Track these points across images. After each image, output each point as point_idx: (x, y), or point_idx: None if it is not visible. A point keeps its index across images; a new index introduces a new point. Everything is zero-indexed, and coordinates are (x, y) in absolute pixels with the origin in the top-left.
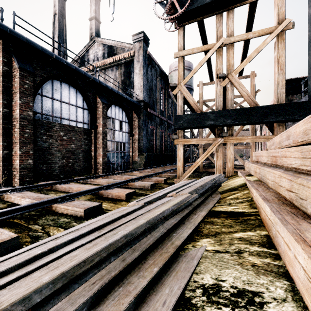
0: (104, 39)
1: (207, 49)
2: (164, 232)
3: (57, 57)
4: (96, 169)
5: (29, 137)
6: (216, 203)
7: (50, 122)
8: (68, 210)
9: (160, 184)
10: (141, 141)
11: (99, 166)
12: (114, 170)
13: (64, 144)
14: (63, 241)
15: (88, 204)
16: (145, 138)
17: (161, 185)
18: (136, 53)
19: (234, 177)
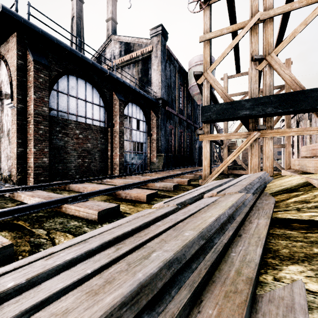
0: (121, 36)
1: (239, 28)
2: (219, 251)
3: (72, 50)
4: (113, 170)
5: (44, 134)
6: (275, 208)
7: (66, 119)
8: (79, 212)
9: (183, 185)
10: (159, 141)
11: (116, 167)
12: (132, 172)
13: (80, 142)
14: (56, 263)
15: (103, 206)
16: (163, 138)
17: (185, 186)
18: (154, 48)
19: (279, 177)
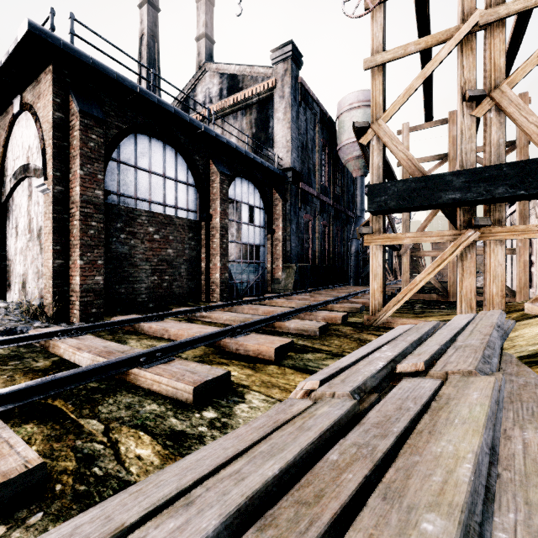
0: (222, 64)
1: (439, 42)
2: None
3: (143, 91)
4: (209, 294)
5: (97, 236)
6: None
7: (132, 209)
8: (160, 385)
9: (334, 325)
10: (288, 242)
11: (215, 288)
12: (241, 296)
13: (155, 247)
14: None
15: (201, 373)
16: (295, 236)
17: (338, 328)
18: (279, 83)
19: (524, 318)
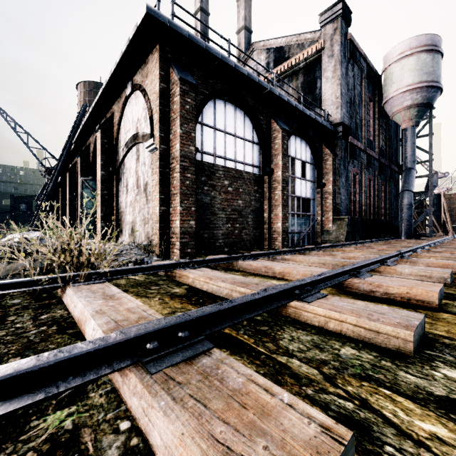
0: (269, 40)
1: None
2: None
3: (224, 58)
4: (271, 242)
5: (191, 186)
6: None
7: (212, 165)
8: (342, 323)
9: None
10: (337, 195)
11: (277, 237)
12: (295, 245)
13: (229, 198)
14: None
15: (390, 314)
16: (344, 190)
17: None
18: (327, 43)
19: None
